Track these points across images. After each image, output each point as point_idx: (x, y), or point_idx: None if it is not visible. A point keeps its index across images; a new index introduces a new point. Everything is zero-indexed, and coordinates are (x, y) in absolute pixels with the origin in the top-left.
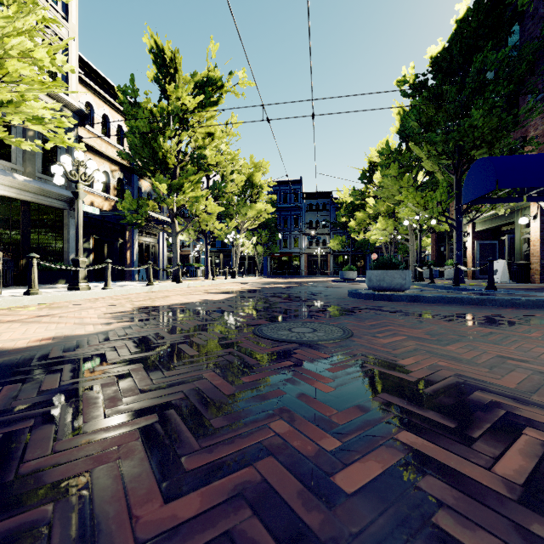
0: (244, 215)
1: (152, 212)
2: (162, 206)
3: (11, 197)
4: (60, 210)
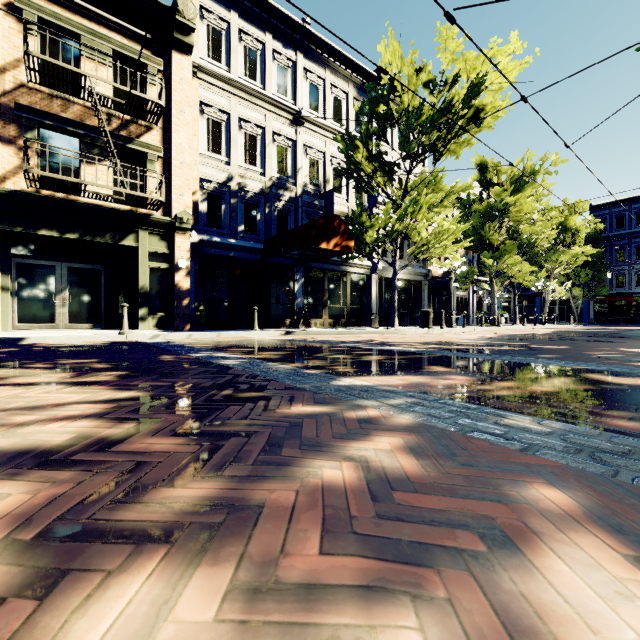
0: (554, 261)
1: (474, 275)
2: (472, 265)
3: (404, 279)
4: (420, 281)
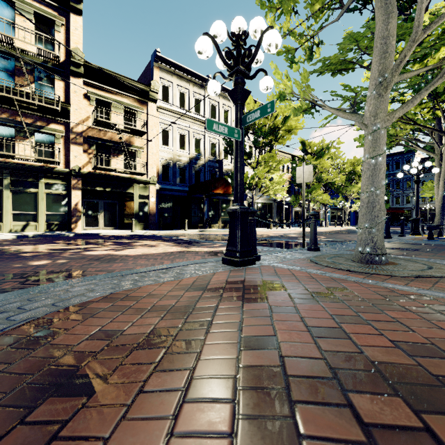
0: (349, 191)
1: (300, 200)
2: None
3: (262, 202)
4: (272, 203)
